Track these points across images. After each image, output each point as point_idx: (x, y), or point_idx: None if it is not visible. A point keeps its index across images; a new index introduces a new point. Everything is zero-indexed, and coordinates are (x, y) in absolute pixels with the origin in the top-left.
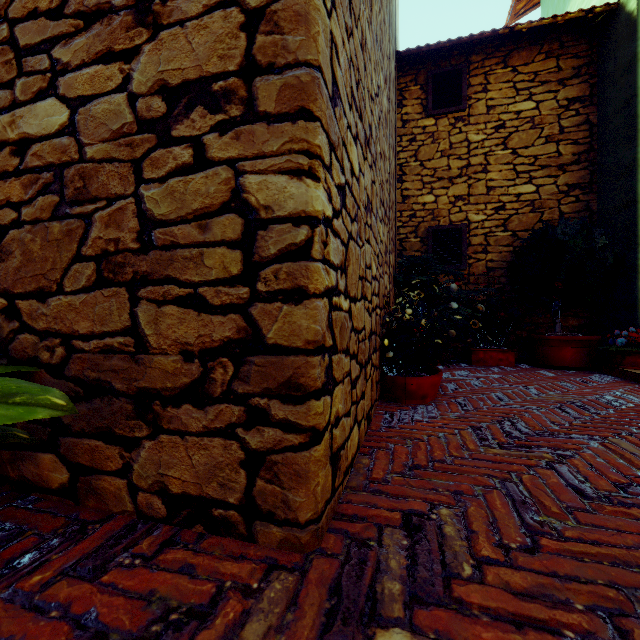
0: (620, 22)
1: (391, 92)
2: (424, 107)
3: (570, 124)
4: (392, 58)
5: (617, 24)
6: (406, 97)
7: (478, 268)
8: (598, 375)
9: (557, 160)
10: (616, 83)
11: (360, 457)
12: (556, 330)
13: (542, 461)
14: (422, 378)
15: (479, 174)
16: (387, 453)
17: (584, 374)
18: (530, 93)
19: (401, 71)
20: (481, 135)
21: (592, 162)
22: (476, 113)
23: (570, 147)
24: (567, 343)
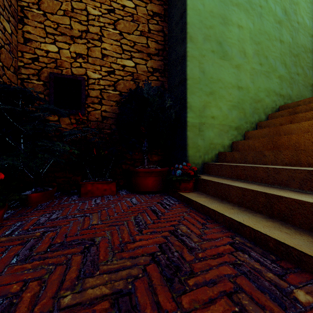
0: None
1: None
2: None
3: (154, 28)
4: None
5: None
6: None
7: (95, 115)
8: (166, 198)
9: (147, 49)
10: (176, 5)
11: None
12: (145, 164)
13: None
14: None
15: (96, 41)
16: None
17: (158, 198)
18: None
19: None
20: (97, 11)
21: (165, 57)
22: None
23: (154, 44)
24: (149, 174)
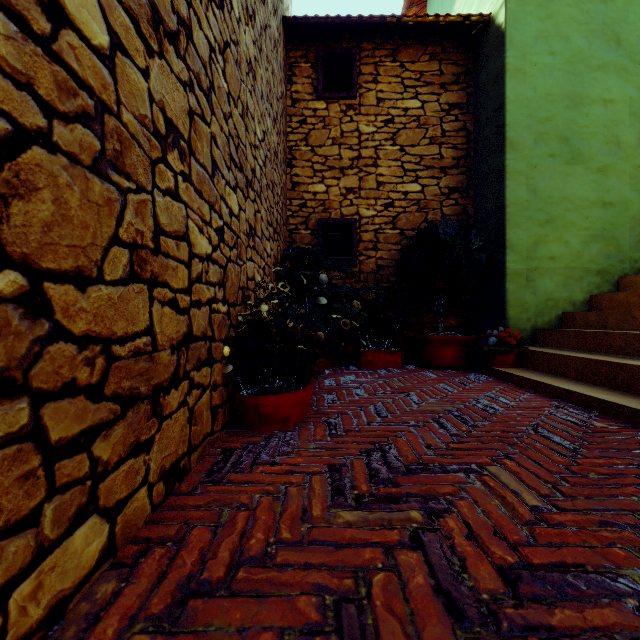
0: (491, 34)
1: (269, 50)
2: (315, 88)
3: (451, 128)
4: (272, 13)
5: (489, 36)
6: (296, 73)
7: (369, 265)
8: (474, 374)
9: (440, 162)
10: (488, 93)
11: (104, 577)
12: (439, 330)
13: (408, 530)
14: (281, 396)
15: (370, 167)
16: (167, 554)
17: (462, 374)
18: (416, 92)
19: (291, 44)
20: (372, 127)
21: (469, 168)
22: (367, 103)
23: (451, 151)
24: (448, 343)
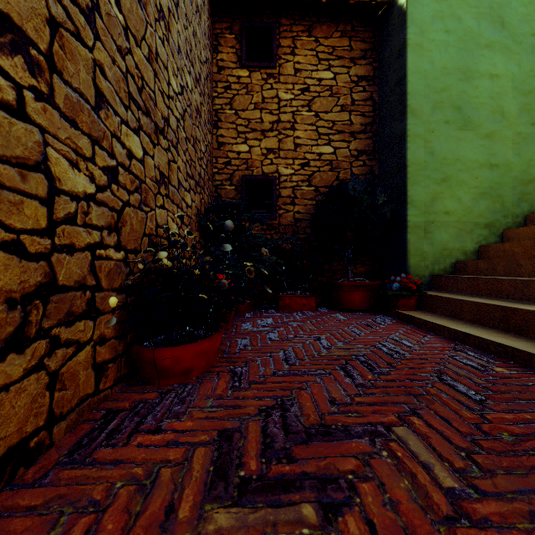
0: (394, 14)
1: (189, 10)
2: (239, 57)
3: (359, 98)
4: None
5: (392, 16)
6: (221, 43)
7: (287, 218)
8: (379, 316)
9: (350, 127)
10: (391, 66)
11: None
12: (348, 276)
13: None
14: (180, 348)
15: (288, 131)
16: None
17: (369, 316)
18: (329, 64)
19: (217, 16)
20: (290, 94)
21: (375, 133)
22: (285, 73)
23: (359, 118)
24: (356, 288)
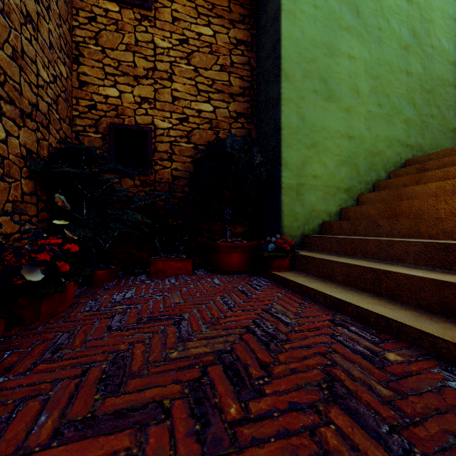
0: None
1: None
2: None
3: (238, 61)
4: None
5: None
6: None
7: (164, 175)
8: (256, 278)
9: (229, 88)
10: (267, 32)
11: None
12: (227, 237)
13: None
14: None
15: (165, 81)
16: None
17: (246, 278)
18: (209, 21)
19: None
20: (167, 43)
21: (252, 98)
22: (162, 18)
23: (238, 80)
24: (234, 249)
